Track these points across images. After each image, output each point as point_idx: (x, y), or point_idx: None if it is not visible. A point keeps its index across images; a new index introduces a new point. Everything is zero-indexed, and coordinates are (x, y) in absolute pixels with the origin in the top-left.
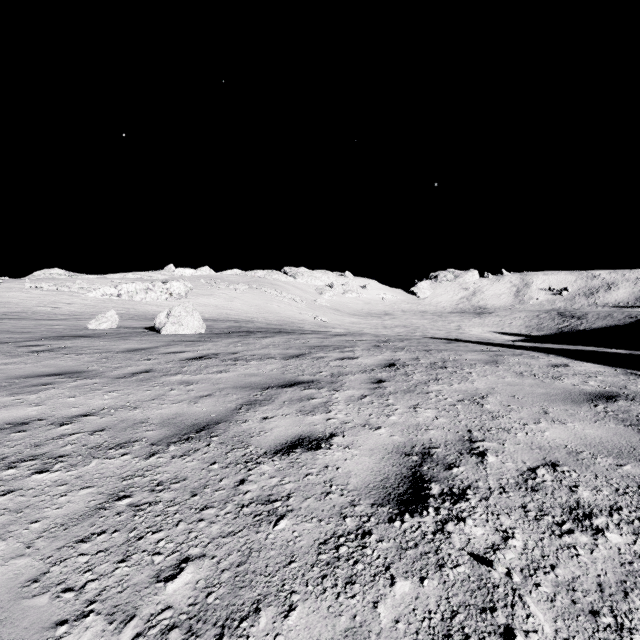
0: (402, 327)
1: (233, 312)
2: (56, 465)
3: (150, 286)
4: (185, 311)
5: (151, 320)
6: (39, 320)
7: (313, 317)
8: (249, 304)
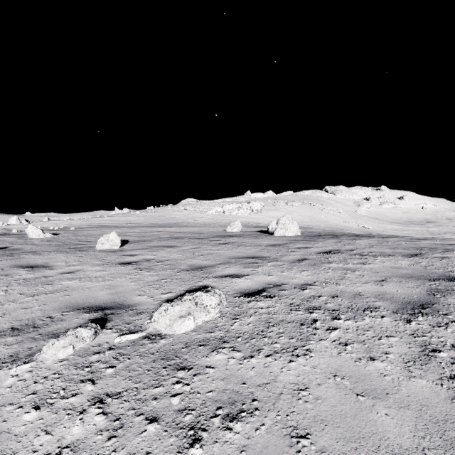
0: (452, 234)
1: None
2: (340, 316)
3: (240, 205)
4: (288, 220)
5: (248, 227)
6: (195, 227)
7: (356, 225)
8: (303, 215)
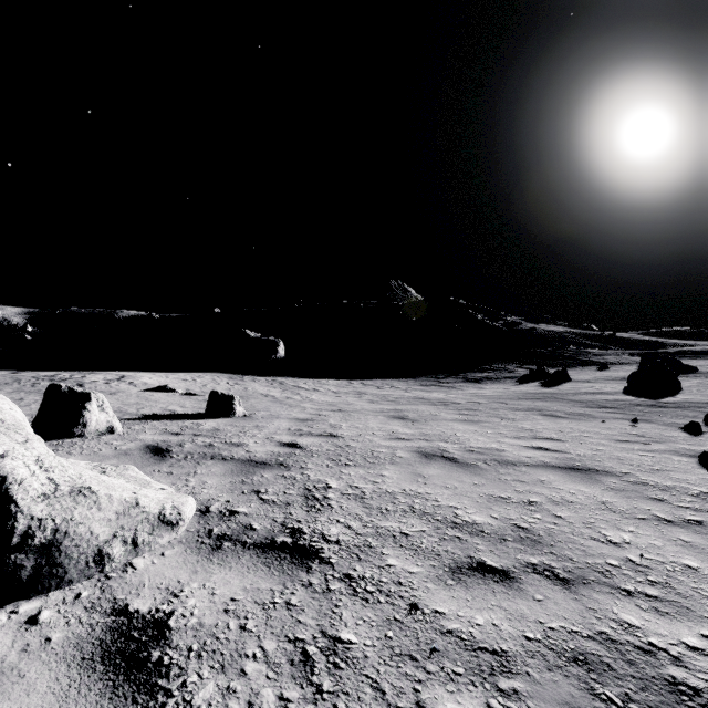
0: None
1: None
2: None
3: None
4: None
5: None
6: None
7: None
8: None
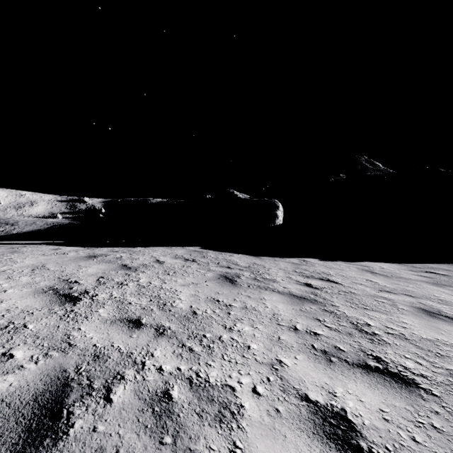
0: None
1: None
2: None
3: None
4: None
5: None
6: None
7: None
8: None
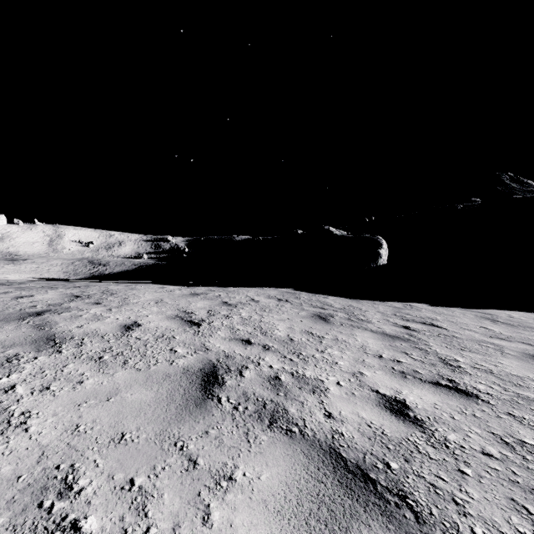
0: None
1: None
2: None
3: None
4: None
5: None
6: None
7: None
8: None
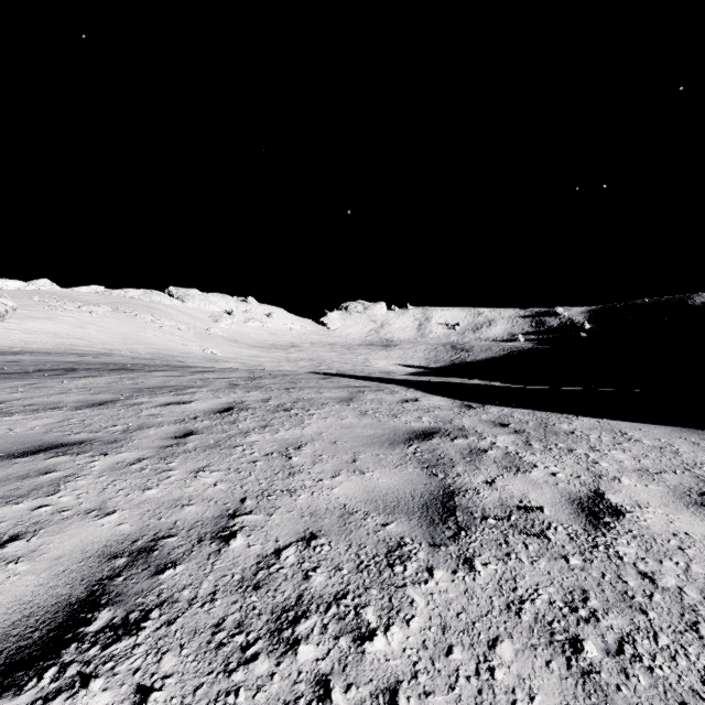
0: (308, 360)
1: (83, 342)
2: None
3: None
4: None
5: None
6: None
7: (202, 349)
8: (110, 332)
